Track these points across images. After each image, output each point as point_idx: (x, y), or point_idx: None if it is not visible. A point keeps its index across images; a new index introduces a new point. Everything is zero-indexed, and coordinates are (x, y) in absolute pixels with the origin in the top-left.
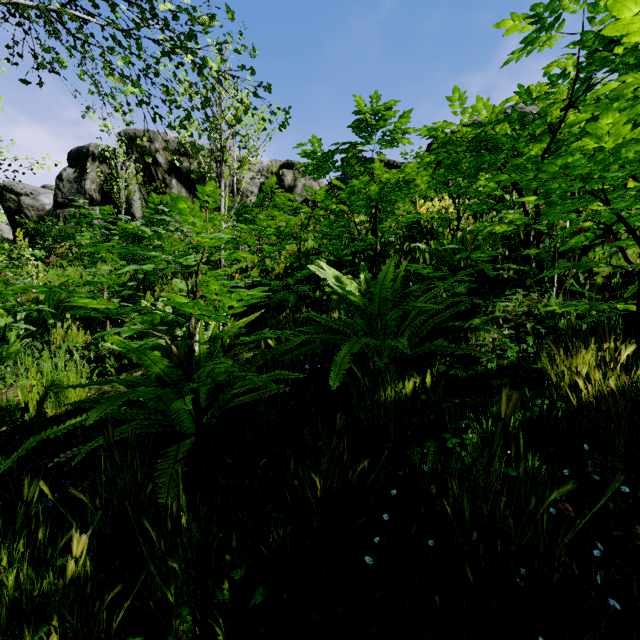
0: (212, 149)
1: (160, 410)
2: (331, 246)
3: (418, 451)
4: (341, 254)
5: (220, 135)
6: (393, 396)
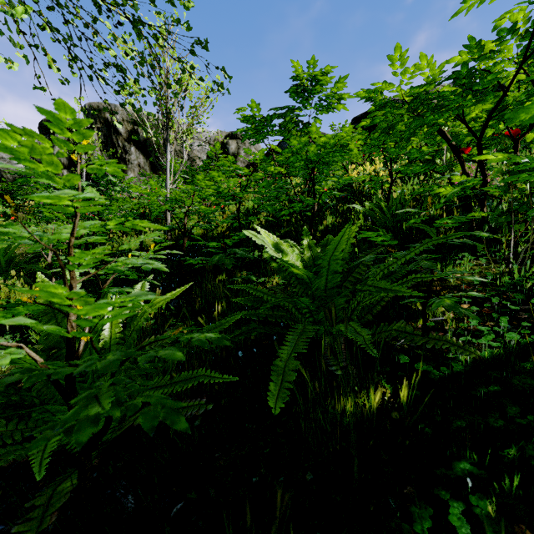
0: (157, 114)
1: (49, 421)
2: (269, 207)
3: (406, 533)
4: (279, 215)
5: (165, 101)
6: (352, 410)
